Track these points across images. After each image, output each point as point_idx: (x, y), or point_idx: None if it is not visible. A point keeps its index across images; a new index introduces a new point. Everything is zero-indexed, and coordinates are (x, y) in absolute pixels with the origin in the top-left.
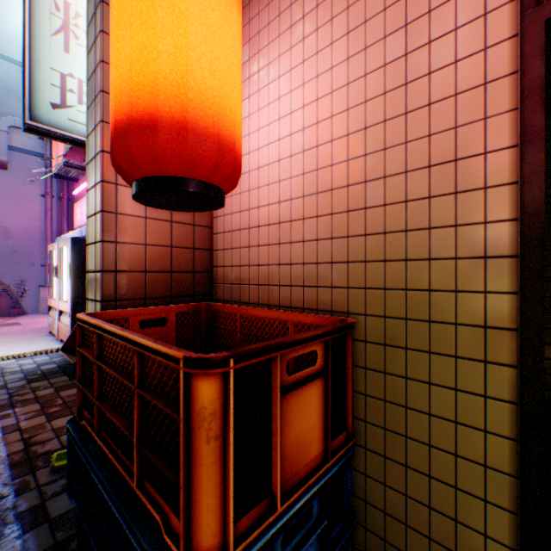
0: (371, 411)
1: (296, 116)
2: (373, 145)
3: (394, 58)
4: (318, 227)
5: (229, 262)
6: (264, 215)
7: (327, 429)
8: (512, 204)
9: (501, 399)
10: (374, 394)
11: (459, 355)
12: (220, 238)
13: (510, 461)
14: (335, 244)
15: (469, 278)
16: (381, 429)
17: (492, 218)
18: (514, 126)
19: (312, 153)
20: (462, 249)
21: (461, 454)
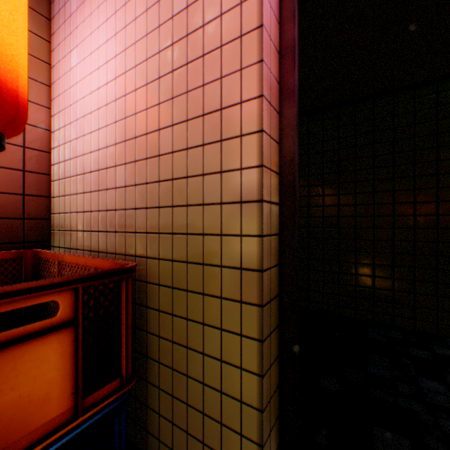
0: (164, 352)
1: (111, 65)
2: (165, 95)
3: (180, 10)
4: (127, 174)
5: (63, 208)
6: (88, 162)
7: (79, 383)
8: (260, 151)
9: (252, 338)
10: (166, 336)
11: (224, 296)
12: (57, 186)
13: (258, 396)
14: (138, 190)
15: (231, 222)
16: (171, 369)
17: (246, 164)
18: (261, 77)
19: (122, 102)
20: (226, 194)
21: (225, 391)
